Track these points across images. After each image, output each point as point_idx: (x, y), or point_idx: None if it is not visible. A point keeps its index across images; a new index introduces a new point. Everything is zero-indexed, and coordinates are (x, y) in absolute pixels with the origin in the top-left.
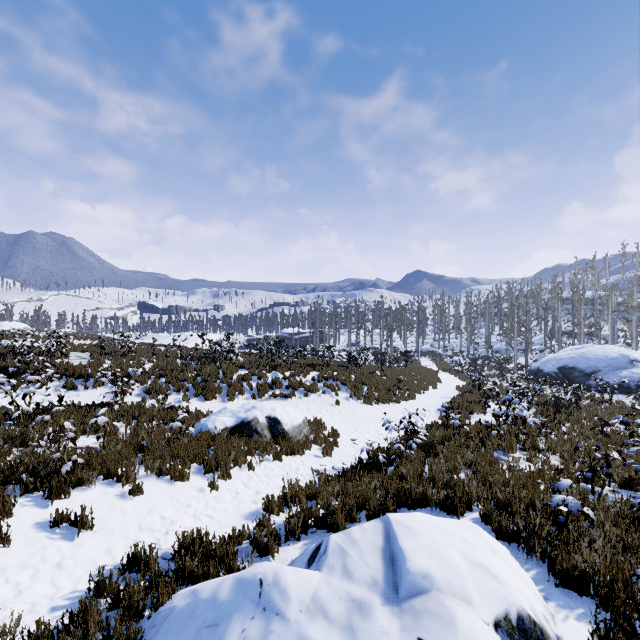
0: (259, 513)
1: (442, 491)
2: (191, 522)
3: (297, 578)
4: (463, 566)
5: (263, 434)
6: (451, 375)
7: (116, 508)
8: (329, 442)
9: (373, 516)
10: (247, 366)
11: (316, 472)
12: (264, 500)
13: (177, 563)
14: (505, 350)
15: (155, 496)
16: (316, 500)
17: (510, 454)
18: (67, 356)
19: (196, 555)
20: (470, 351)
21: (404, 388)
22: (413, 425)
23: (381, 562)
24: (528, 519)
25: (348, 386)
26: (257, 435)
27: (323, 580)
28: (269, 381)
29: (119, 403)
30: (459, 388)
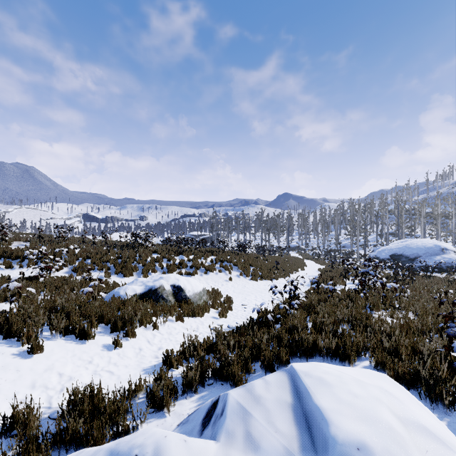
0: (159, 367)
1: (333, 341)
2: (90, 378)
3: (186, 453)
4: (399, 428)
5: (168, 299)
6: (313, 262)
7: (10, 366)
8: (224, 306)
9: (268, 367)
10: (159, 251)
11: (213, 329)
12: (164, 355)
13: (57, 426)
14: (349, 245)
15: (56, 354)
16: (213, 354)
17: (375, 312)
18: (7, 241)
19: (84, 414)
20: (324, 247)
21: (281, 269)
22: (296, 288)
23: (293, 425)
24: (424, 366)
25: (239, 266)
26: (163, 300)
27: (220, 454)
28: (177, 262)
29: (44, 276)
30: (321, 269)
